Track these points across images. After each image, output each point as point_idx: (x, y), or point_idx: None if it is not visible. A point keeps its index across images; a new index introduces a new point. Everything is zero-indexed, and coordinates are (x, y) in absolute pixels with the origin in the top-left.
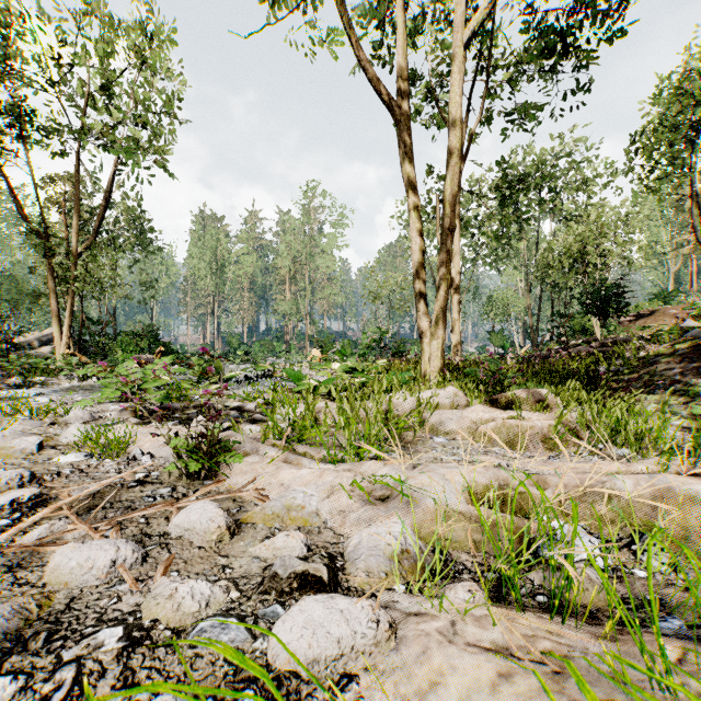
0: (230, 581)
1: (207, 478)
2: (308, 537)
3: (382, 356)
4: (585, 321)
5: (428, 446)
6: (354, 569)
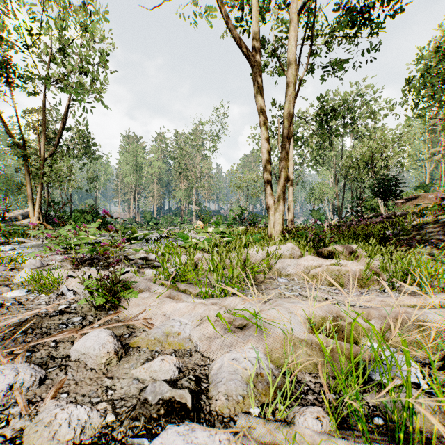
0: (109, 403)
1: (111, 309)
2: (180, 360)
3: (242, 225)
4: (373, 203)
5: (274, 284)
6: (216, 392)
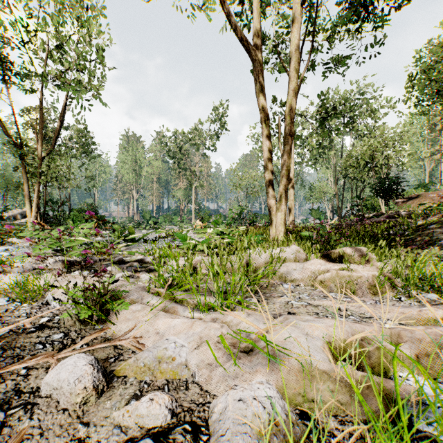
0: None
1: (98, 323)
2: (173, 399)
3: (242, 224)
4: (373, 202)
5: (279, 291)
6: None
